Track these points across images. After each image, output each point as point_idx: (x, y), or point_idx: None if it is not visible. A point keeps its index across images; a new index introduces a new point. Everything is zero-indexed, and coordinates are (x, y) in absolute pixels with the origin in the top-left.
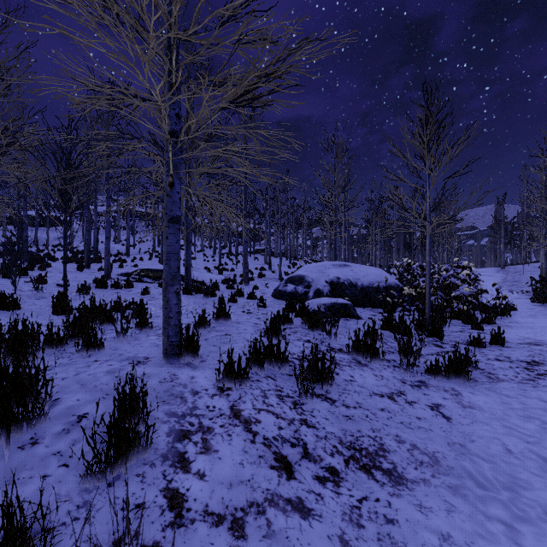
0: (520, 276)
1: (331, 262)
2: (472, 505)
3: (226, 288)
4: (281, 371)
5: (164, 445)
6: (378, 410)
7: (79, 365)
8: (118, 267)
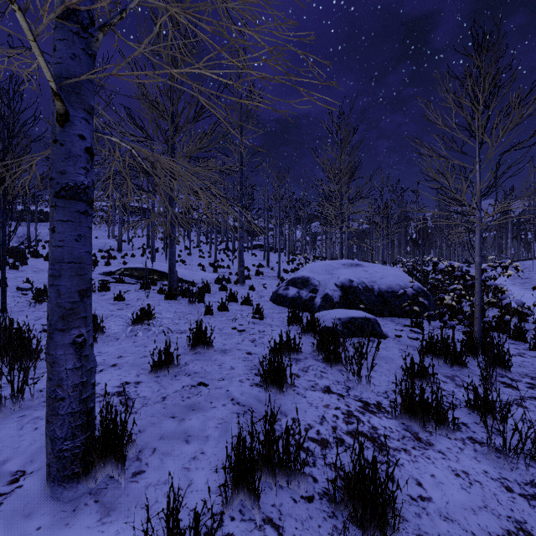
0: (530, 272)
1: (340, 261)
2: None
3: (219, 289)
4: (292, 491)
5: None
6: None
7: None
8: (104, 265)
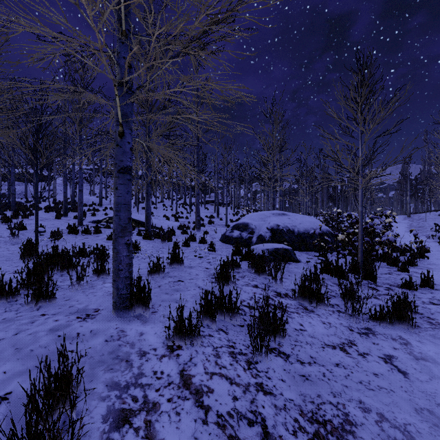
0: (423, 222)
1: (271, 212)
2: None
3: (181, 233)
4: (232, 322)
5: (97, 437)
6: (333, 366)
7: (23, 321)
8: (91, 216)
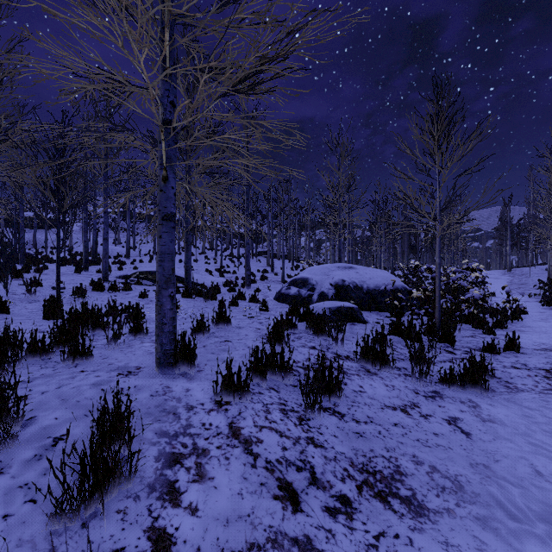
0: (526, 279)
1: (335, 264)
2: (505, 542)
3: (228, 291)
4: (285, 381)
5: (151, 473)
6: (391, 425)
7: (63, 376)
8: (117, 270)
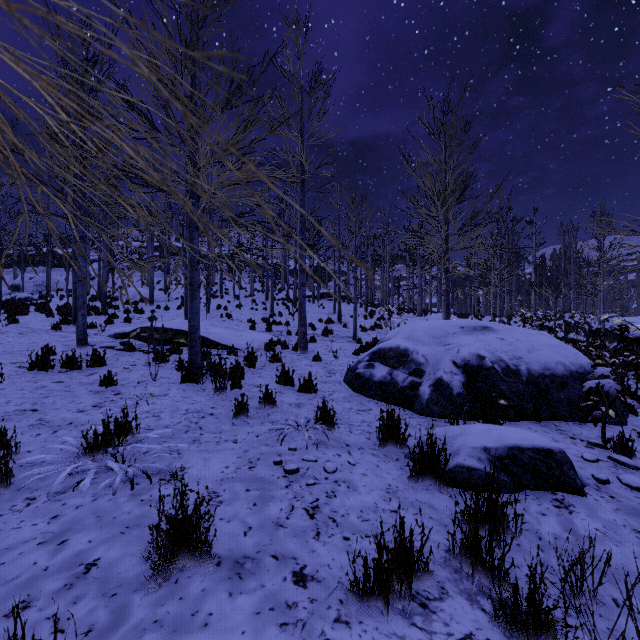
0: None
1: (455, 322)
2: None
3: (269, 360)
4: None
5: None
6: None
7: None
8: (123, 322)
